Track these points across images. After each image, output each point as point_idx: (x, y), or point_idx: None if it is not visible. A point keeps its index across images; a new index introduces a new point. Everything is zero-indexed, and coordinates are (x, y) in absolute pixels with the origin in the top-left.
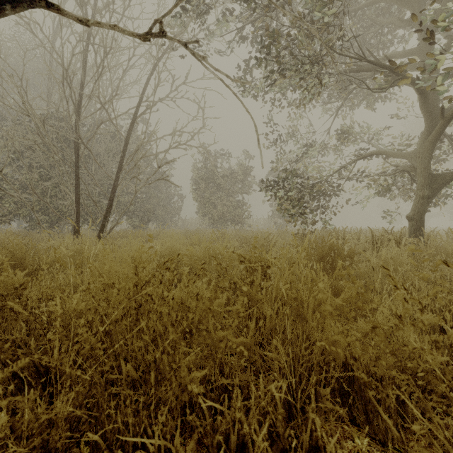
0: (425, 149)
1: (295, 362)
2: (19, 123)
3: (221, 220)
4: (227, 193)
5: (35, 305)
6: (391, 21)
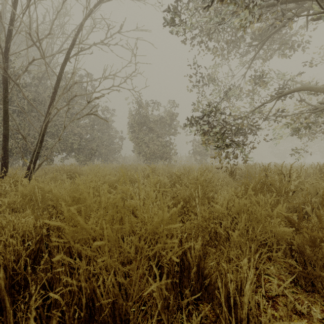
0: None
1: None
2: None
3: (152, 157)
4: (157, 135)
5: None
6: None
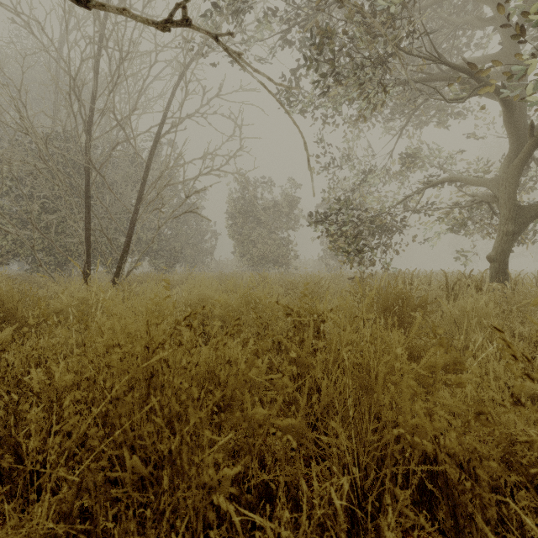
0: (510, 175)
1: (359, 448)
2: (19, 144)
3: (262, 261)
4: (269, 229)
5: (18, 372)
6: (468, 21)
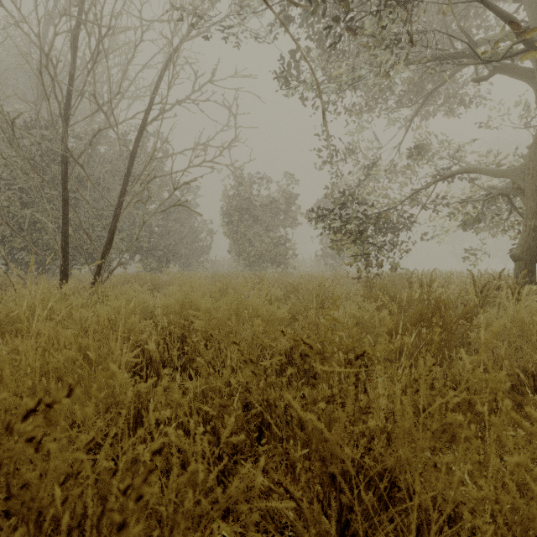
0: None
1: None
2: None
3: (259, 261)
4: (267, 227)
5: None
6: None
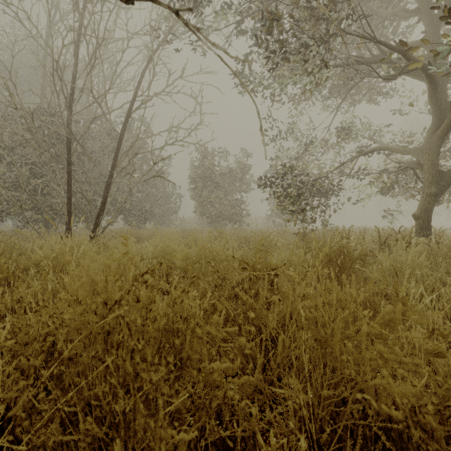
0: (433, 145)
1: (314, 400)
2: (11, 119)
3: (219, 219)
4: (225, 192)
5: None
6: (396, 12)
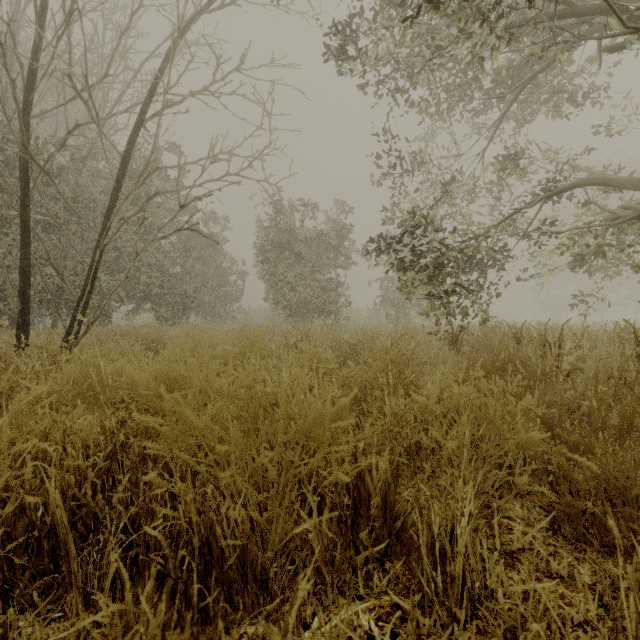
0: None
1: None
2: None
3: (302, 310)
4: (313, 267)
5: None
6: None
